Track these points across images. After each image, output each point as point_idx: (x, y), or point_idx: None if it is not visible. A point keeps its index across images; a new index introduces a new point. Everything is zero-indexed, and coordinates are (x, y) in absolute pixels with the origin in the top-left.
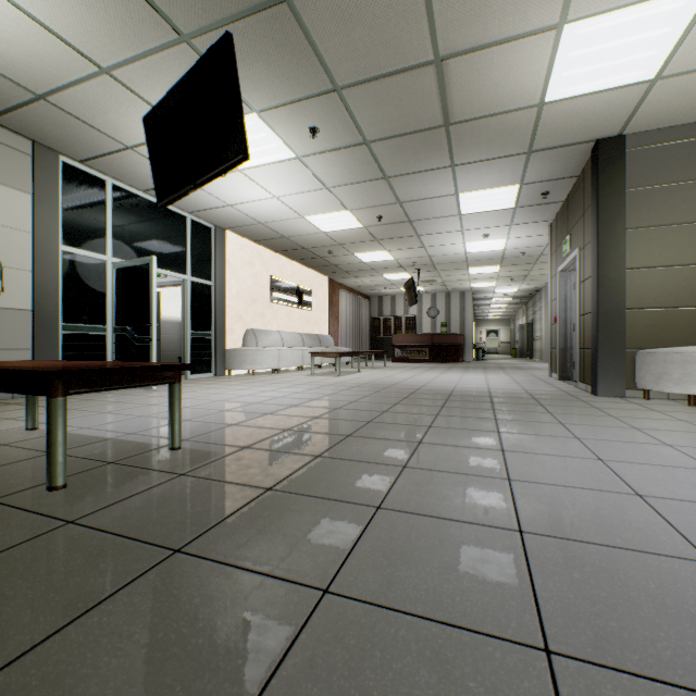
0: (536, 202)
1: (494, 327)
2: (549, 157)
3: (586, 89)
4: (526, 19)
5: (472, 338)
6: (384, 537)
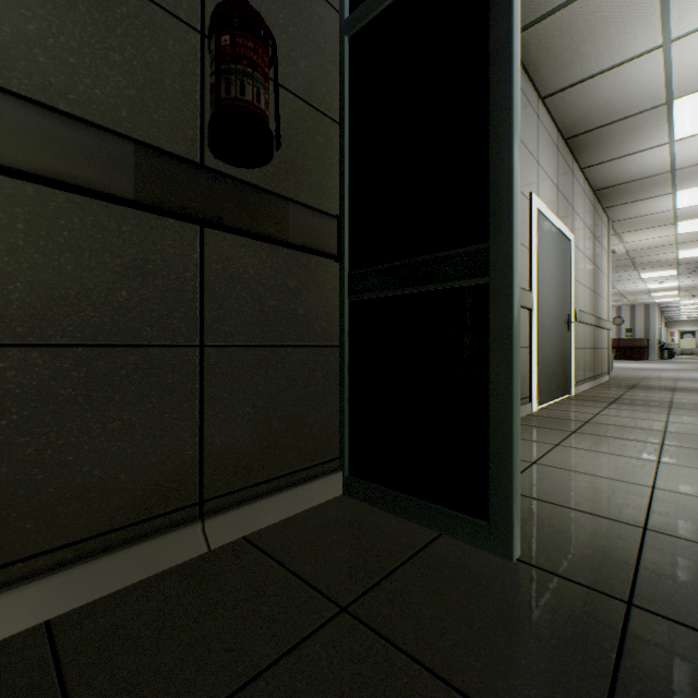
0: (691, 272)
1: (689, 328)
2: (689, 264)
3: (696, 256)
4: (662, 252)
5: (656, 341)
6: (624, 375)
